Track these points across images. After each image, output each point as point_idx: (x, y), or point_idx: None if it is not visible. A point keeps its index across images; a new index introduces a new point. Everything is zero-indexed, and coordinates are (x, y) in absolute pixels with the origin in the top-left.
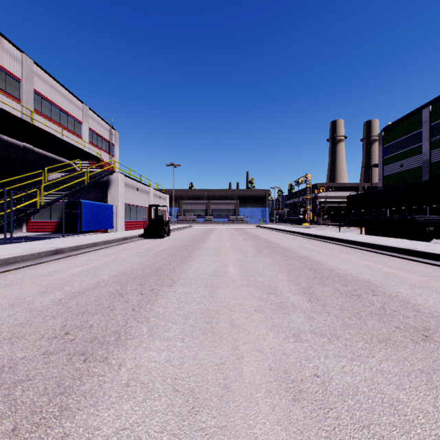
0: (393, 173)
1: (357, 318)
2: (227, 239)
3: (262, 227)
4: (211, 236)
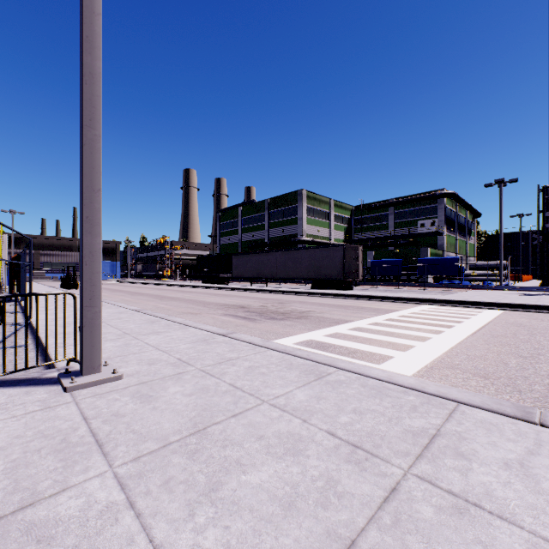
0: (225, 244)
1: (191, 293)
2: (128, 288)
3: (128, 282)
4: (108, 288)
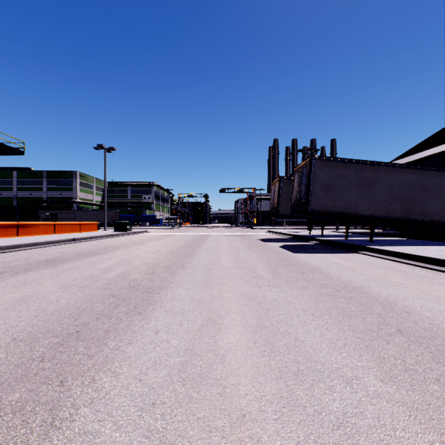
0: None
1: None
2: None
3: None
4: None
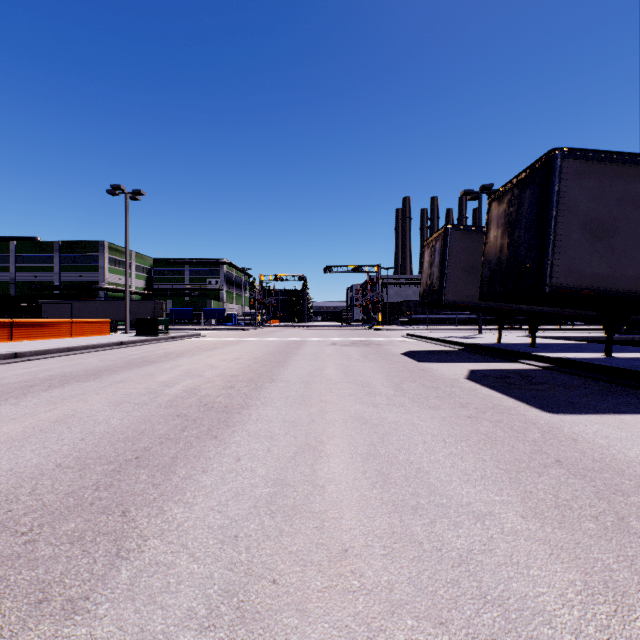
0: None
1: None
2: None
3: None
4: None
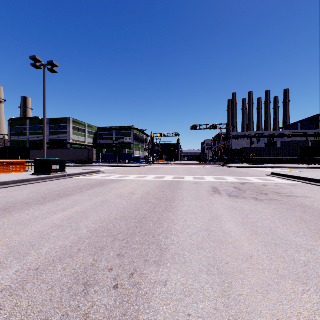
0: (16, 140)
1: None
2: None
3: None
4: None
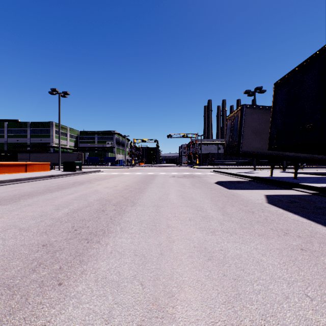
0: None
1: None
2: None
3: None
4: None
